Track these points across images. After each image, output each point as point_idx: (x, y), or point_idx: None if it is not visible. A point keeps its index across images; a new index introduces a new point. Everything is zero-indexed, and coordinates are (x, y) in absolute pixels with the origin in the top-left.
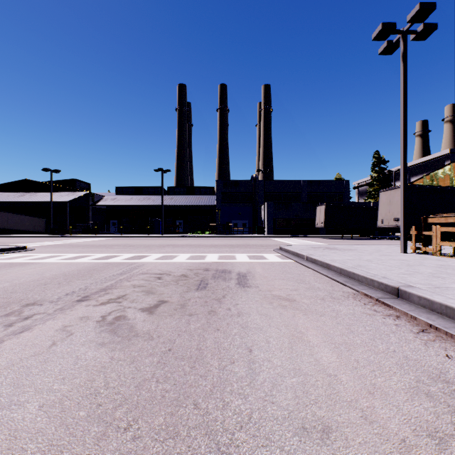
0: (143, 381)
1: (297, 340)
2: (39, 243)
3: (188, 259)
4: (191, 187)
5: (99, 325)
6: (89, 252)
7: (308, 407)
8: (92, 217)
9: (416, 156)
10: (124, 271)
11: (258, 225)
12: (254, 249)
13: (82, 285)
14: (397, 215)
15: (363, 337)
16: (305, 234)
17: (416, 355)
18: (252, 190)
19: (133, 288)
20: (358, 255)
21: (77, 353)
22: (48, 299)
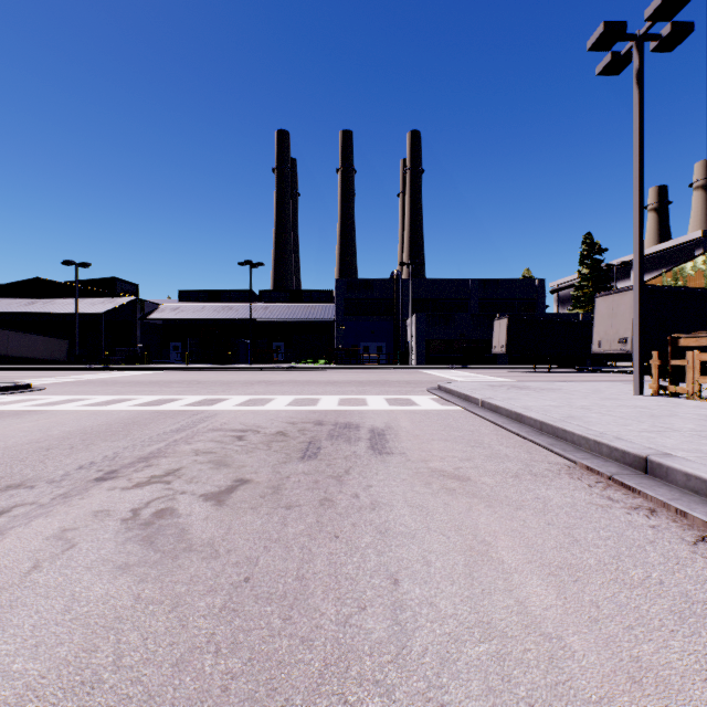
0: (190, 652)
1: (480, 560)
2: (55, 378)
3: (290, 406)
4: (297, 290)
5: (124, 528)
6: (131, 392)
7: None
8: (142, 337)
9: (649, 241)
10: (182, 426)
11: (401, 350)
12: (397, 389)
13: (109, 450)
14: (625, 333)
15: (599, 552)
16: (475, 365)
17: (703, 591)
18: (391, 294)
19: (194, 457)
20: (566, 399)
21: (74, 587)
22: (47, 477)
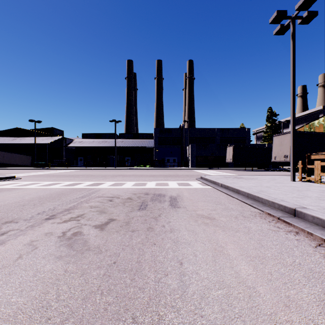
0: (90, 293)
1: (219, 254)
2: (25, 174)
3: (133, 186)
4: (136, 133)
5: (59, 240)
6: (60, 180)
7: (234, 321)
8: (65, 155)
9: (298, 111)
10: (84, 195)
11: (184, 161)
12: (182, 178)
13: (51, 206)
14: (286, 153)
15: (272, 251)
16: (218, 167)
17: (318, 267)
18: (180, 135)
19: (90, 209)
20: (259, 183)
21: (37, 266)
22: (23, 218)
